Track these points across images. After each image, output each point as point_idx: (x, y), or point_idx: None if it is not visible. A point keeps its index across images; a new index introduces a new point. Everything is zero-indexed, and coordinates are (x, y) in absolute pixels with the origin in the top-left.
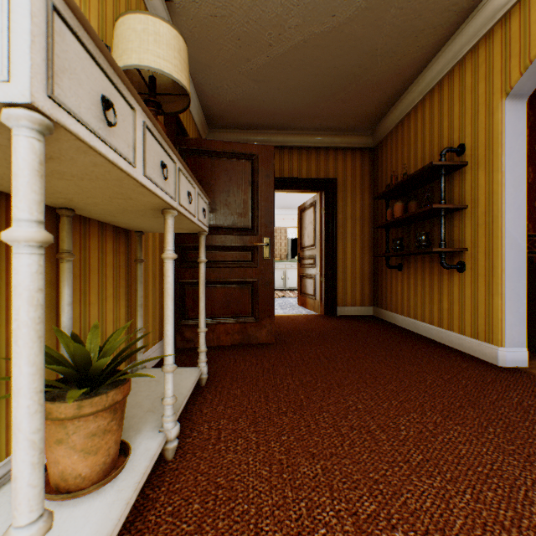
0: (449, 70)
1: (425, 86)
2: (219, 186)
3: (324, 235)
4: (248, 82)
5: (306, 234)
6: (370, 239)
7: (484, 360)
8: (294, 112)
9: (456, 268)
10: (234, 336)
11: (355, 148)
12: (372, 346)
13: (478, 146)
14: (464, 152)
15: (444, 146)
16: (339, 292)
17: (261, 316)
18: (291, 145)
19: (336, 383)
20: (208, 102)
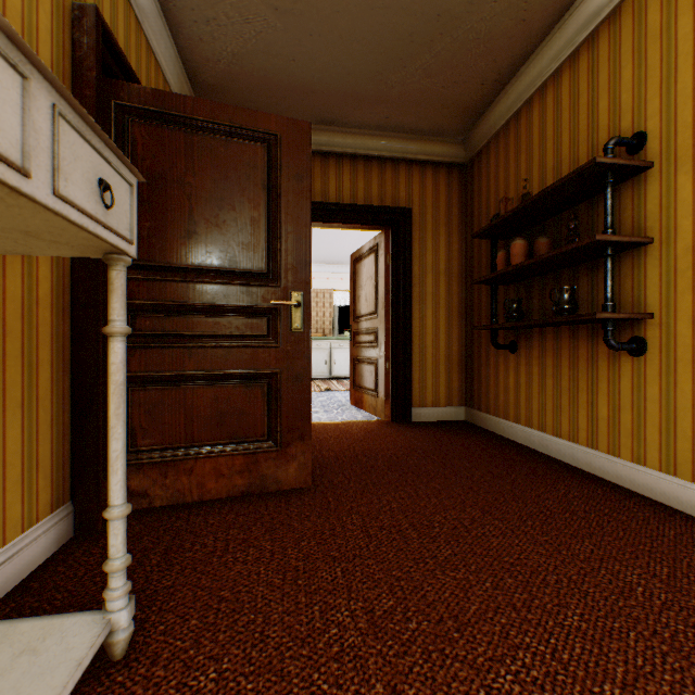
0: (612, 9)
1: (563, 47)
2: (203, 188)
3: (392, 297)
4: (264, 11)
5: (364, 297)
6: (461, 303)
7: (693, 516)
8: (346, 89)
9: (631, 348)
10: (233, 479)
11: (439, 163)
12: (487, 488)
13: (677, 130)
14: (644, 145)
15: (600, 141)
16: (415, 386)
17: (287, 440)
18: (340, 151)
19: (451, 618)
20: (195, 53)
